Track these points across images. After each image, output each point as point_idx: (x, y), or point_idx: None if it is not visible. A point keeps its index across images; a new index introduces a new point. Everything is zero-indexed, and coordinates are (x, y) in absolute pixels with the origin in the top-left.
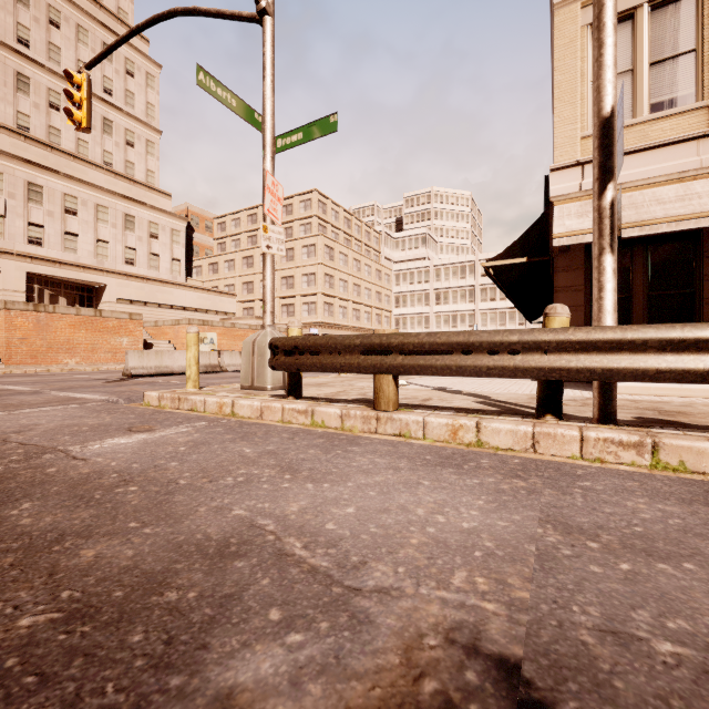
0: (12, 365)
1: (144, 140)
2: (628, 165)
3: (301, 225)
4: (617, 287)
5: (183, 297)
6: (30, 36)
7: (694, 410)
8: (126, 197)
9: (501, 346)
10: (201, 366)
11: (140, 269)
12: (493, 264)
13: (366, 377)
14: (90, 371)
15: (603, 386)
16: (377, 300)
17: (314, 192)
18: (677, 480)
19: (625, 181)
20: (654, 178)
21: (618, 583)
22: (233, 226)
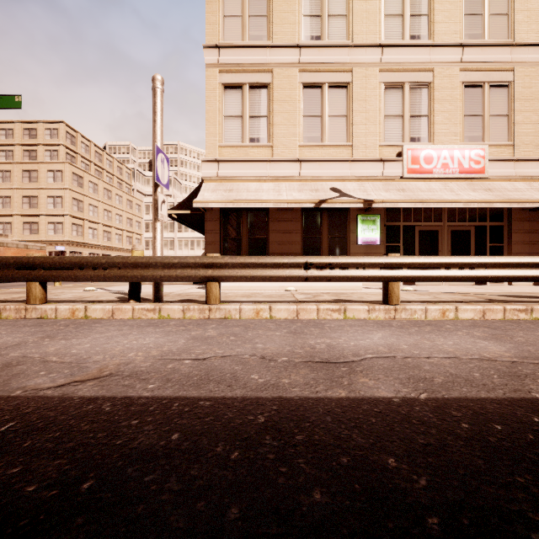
0: None
1: None
2: (239, 167)
3: (47, 150)
4: (235, 232)
5: None
6: None
7: (221, 295)
8: None
9: (98, 265)
10: None
11: None
12: (171, 212)
13: (77, 286)
14: None
15: (155, 284)
16: (128, 225)
17: (61, 123)
18: (144, 320)
19: (238, 175)
20: (250, 177)
21: (32, 346)
22: None
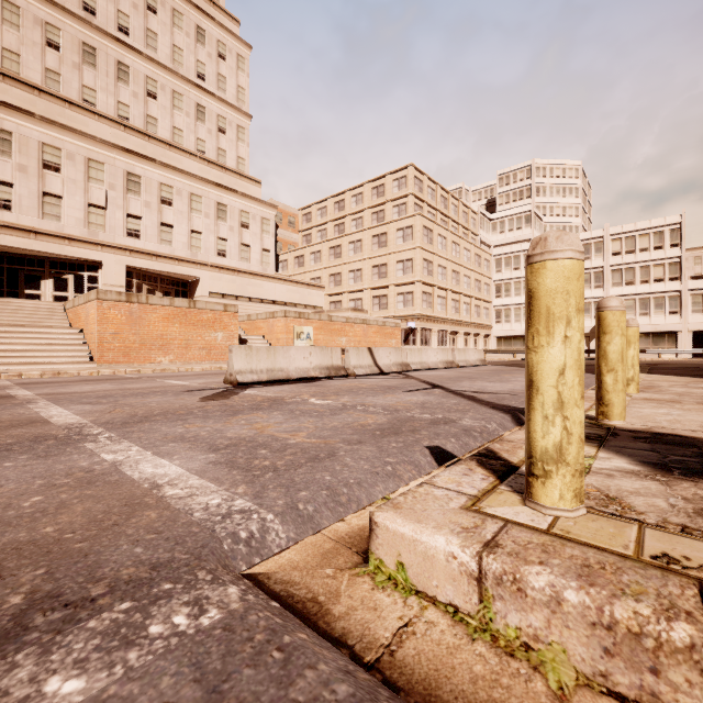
0: (104, 363)
1: (235, 125)
2: None
3: (395, 206)
4: None
5: (272, 290)
6: (129, 23)
7: None
8: (218, 185)
9: None
10: (321, 368)
11: (231, 261)
12: None
13: None
14: (183, 372)
15: None
16: (476, 289)
17: (409, 167)
18: None
19: None
20: None
21: None
22: (318, 216)
